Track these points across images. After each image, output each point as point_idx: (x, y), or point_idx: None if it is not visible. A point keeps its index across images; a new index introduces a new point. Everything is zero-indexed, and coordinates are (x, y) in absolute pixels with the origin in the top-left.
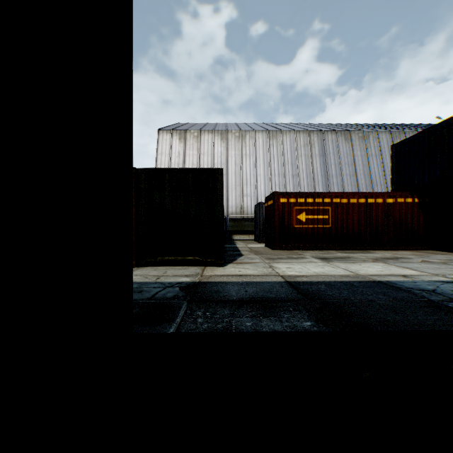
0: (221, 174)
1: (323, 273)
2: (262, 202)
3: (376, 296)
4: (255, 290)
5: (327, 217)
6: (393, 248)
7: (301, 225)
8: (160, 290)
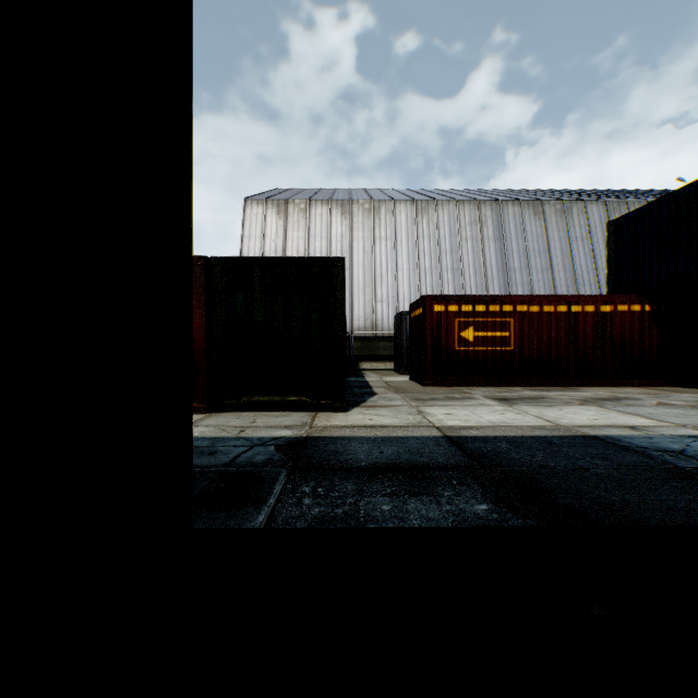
0: (341, 267)
1: (503, 423)
2: (406, 312)
3: (591, 461)
4: (395, 451)
5: (507, 335)
6: (612, 382)
7: (466, 347)
8: (244, 451)
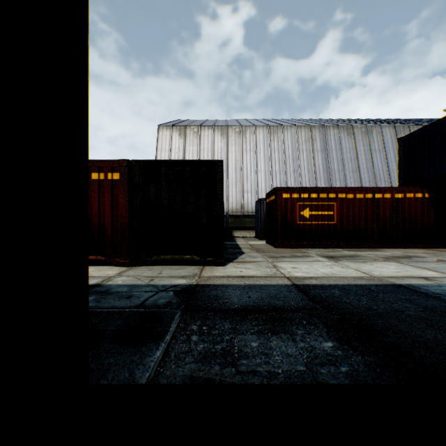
0: (221, 166)
1: (333, 274)
2: (264, 198)
3: (403, 305)
4: (259, 296)
5: (332, 213)
6: (402, 245)
7: (304, 221)
8: (151, 295)
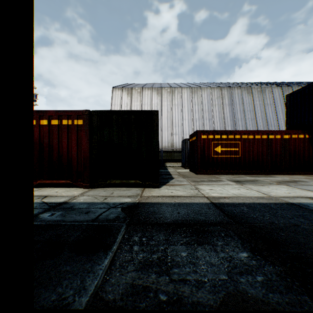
0: (157, 115)
1: (240, 195)
2: (187, 139)
3: (298, 220)
4: (186, 212)
5: (237, 149)
6: (289, 172)
7: (217, 155)
8: (104, 211)
